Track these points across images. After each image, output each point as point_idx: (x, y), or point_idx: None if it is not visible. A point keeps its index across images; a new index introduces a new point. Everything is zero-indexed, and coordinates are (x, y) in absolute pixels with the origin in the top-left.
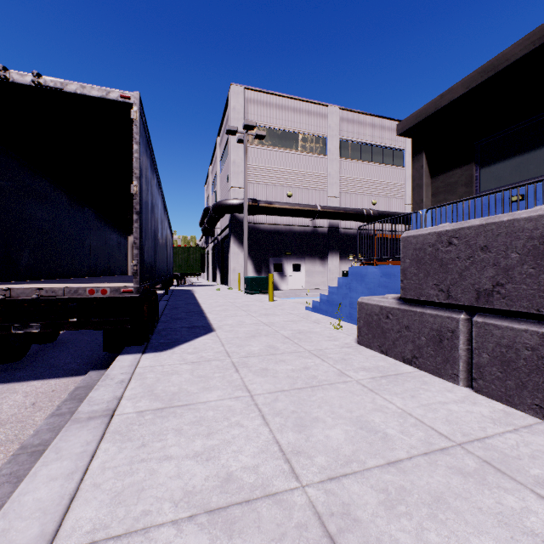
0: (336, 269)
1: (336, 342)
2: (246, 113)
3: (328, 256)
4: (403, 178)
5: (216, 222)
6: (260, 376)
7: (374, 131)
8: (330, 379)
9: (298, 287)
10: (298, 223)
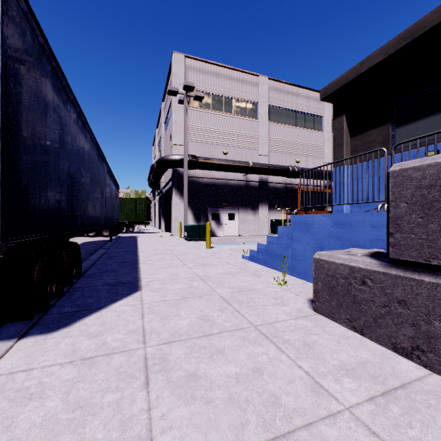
0: (265, 217)
1: (285, 307)
2: (187, 79)
3: (259, 206)
4: (321, 141)
5: (160, 176)
6: (183, 399)
7: (298, 99)
8: (303, 407)
9: (233, 234)
10: (233, 178)
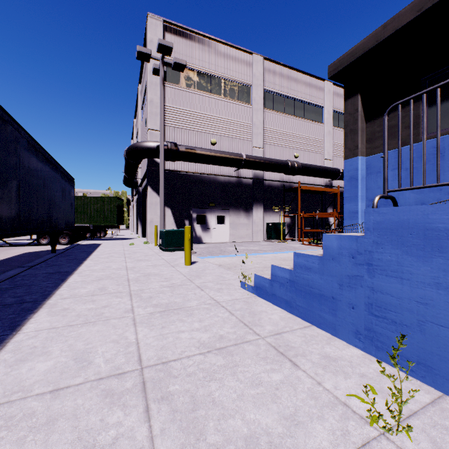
0: (260, 221)
1: None
2: None
3: (253, 208)
4: (322, 134)
5: (133, 170)
6: None
7: (296, 85)
8: None
9: (222, 240)
10: (222, 173)
